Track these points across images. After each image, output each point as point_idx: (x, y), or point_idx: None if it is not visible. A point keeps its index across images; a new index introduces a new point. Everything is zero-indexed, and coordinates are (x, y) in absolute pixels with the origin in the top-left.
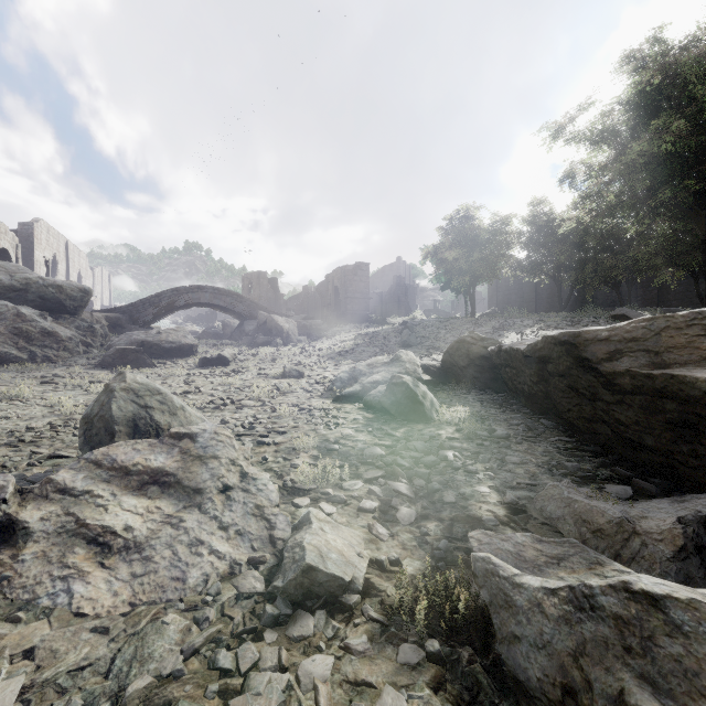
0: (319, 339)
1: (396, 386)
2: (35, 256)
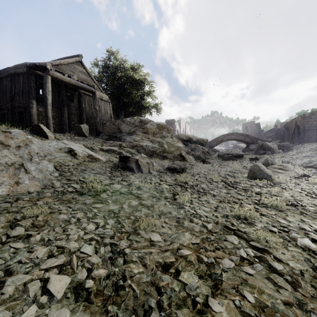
0: (288, 151)
1: None
2: (180, 129)
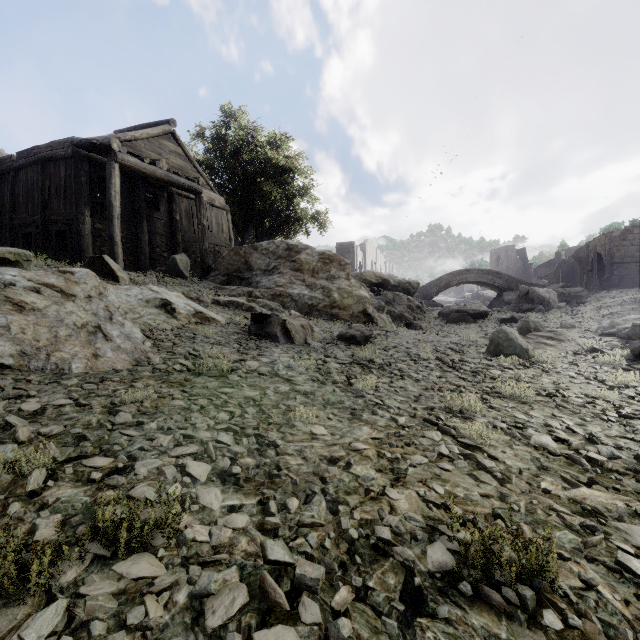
0: (579, 305)
1: (635, 327)
2: (366, 262)
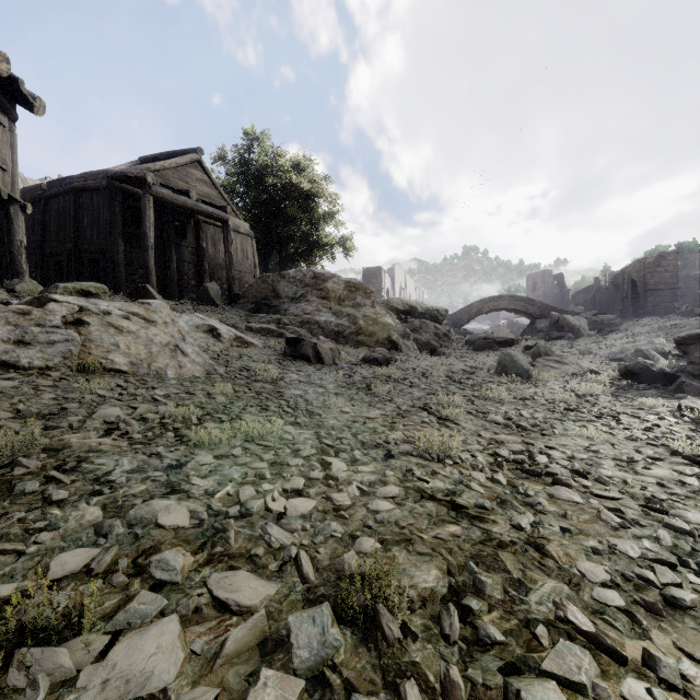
0: (610, 333)
1: (637, 352)
2: (395, 288)
